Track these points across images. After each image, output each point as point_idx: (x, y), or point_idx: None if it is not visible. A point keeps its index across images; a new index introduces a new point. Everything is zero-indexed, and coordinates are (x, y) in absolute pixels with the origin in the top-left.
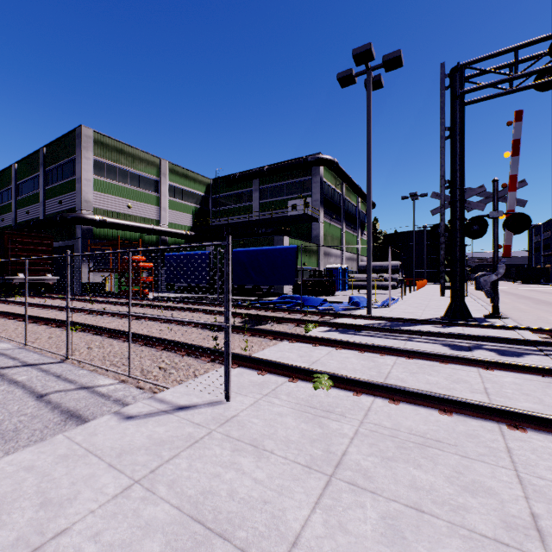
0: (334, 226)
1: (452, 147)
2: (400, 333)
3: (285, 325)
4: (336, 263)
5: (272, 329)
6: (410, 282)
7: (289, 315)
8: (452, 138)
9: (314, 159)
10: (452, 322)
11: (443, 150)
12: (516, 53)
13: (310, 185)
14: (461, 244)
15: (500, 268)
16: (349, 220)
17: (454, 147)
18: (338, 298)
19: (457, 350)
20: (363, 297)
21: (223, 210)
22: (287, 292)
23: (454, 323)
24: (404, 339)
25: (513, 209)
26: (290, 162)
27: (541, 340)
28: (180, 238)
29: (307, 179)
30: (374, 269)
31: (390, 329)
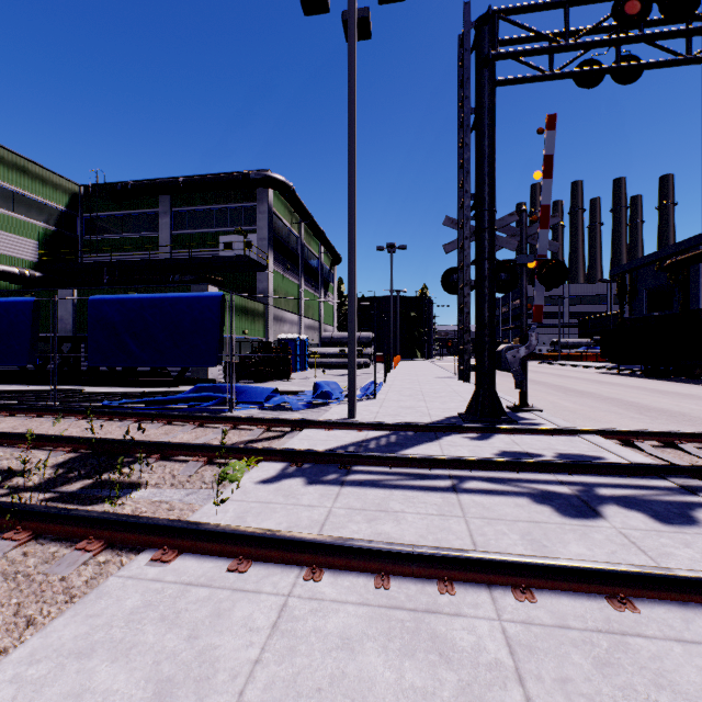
0: (289, 280)
1: (479, 143)
2: (430, 466)
3: (178, 464)
4: (292, 332)
5: (142, 479)
6: (388, 358)
7: (201, 428)
8: (479, 129)
9: (260, 176)
10: (491, 426)
11: (468, 144)
12: (567, 11)
13: (253, 216)
14: (492, 299)
15: (533, 338)
16: (310, 275)
17: (483, 143)
18: (296, 384)
19: (576, 517)
20: (335, 383)
21: (105, 241)
22: (215, 377)
23: (494, 427)
24: (448, 487)
25: (545, 253)
26: (222, 175)
27: (644, 457)
28: (7, 280)
29: (249, 207)
30: (342, 342)
31: (409, 460)
